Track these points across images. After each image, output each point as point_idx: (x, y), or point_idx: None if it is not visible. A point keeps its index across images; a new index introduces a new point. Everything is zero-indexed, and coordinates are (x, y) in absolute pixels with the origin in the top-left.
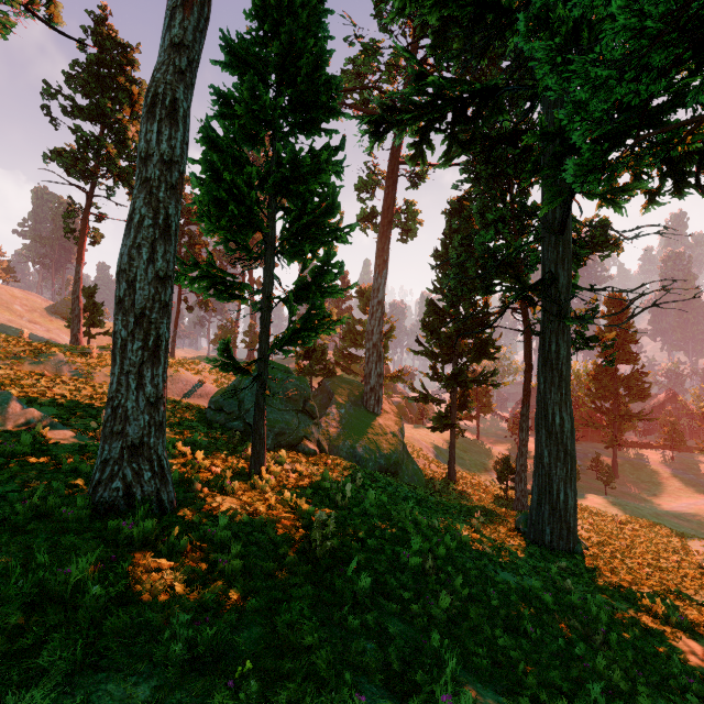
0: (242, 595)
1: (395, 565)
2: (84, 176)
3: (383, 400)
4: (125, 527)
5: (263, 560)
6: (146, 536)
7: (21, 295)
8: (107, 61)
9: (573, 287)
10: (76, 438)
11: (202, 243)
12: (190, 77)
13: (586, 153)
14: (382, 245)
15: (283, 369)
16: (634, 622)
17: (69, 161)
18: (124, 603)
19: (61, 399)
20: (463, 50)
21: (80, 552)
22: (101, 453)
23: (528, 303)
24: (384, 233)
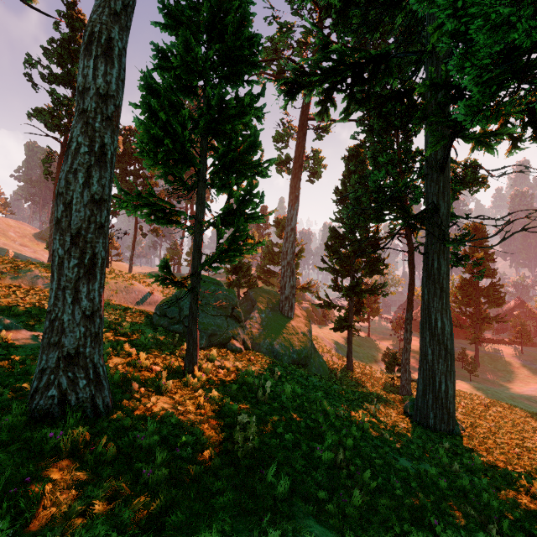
0: (164, 509)
1: (310, 461)
2: (59, 130)
3: (295, 307)
4: (53, 438)
5: (189, 463)
6: (75, 445)
7: (15, 224)
8: (77, 38)
9: (451, 216)
10: (37, 341)
11: (154, 183)
12: (125, 20)
13: (477, 94)
14: (294, 184)
15: (215, 282)
16: (517, 504)
17: (47, 117)
18: (33, 533)
19: (30, 308)
20: (361, 23)
21: (0, 469)
22: (39, 363)
23: (411, 229)
24: (296, 175)
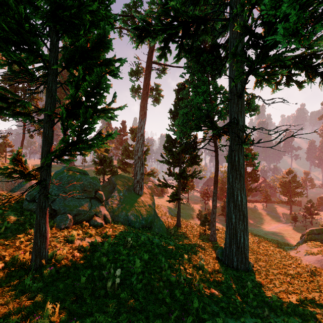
0: None
1: None
2: None
3: (143, 187)
4: None
5: None
6: None
7: None
8: None
9: (245, 127)
10: None
11: (39, 98)
12: None
13: (294, 17)
14: (143, 104)
15: (81, 171)
16: None
17: None
18: None
19: None
20: None
21: None
22: None
23: (217, 136)
24: (144, 98)
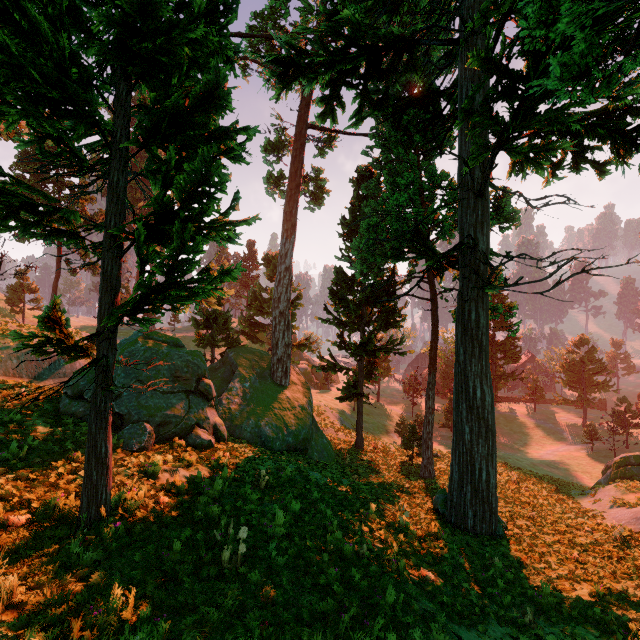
0: None
1: None
2: None
3: (291, 371)
4: None
5: None
6: None
7: None
8: None
9: (490, 253)
10: None
11: (87, 198)
12: None
13: (582, 44)
14: (289, 209)
15: (171, 341)
16: None
17: None
18: None
19: None
20: None
21: None
22: None
23: (435, 272)
24: (292, 197)
